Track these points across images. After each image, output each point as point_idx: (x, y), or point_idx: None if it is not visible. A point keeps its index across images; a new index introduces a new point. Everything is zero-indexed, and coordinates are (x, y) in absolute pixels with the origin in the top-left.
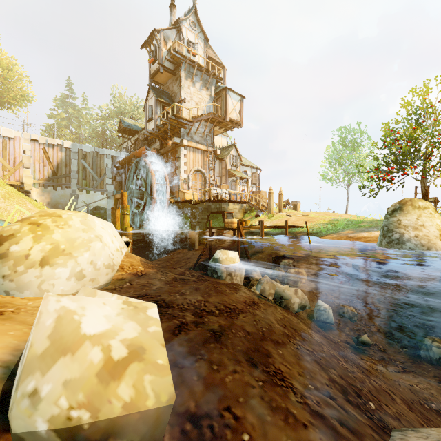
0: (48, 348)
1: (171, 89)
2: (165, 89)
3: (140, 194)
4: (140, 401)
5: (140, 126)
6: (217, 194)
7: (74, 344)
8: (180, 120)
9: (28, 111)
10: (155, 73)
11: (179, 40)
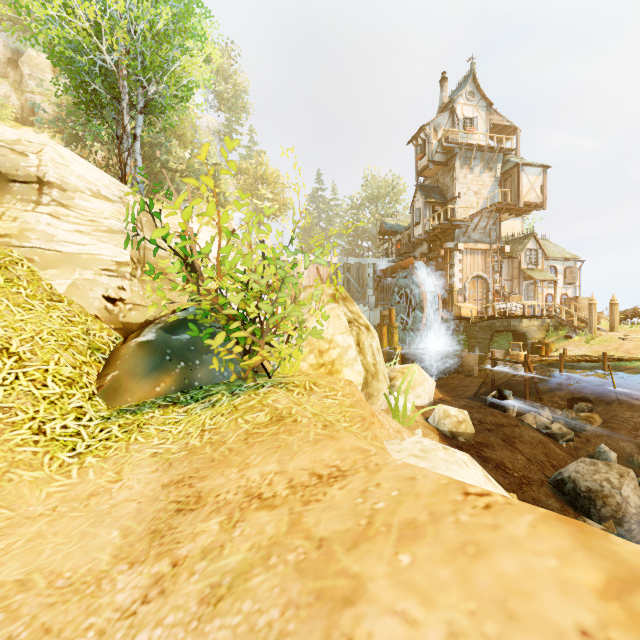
0: (443, 415)
1: (442, 181)
2: (434, 184)
3: (407, 309)
4: (466, 430)
5: (403, 224)
6: (504, 309)
7: (449, 415)
8: (454, 223)
9: (288, 218)
10: (423, 170)
11: (452, 122)
